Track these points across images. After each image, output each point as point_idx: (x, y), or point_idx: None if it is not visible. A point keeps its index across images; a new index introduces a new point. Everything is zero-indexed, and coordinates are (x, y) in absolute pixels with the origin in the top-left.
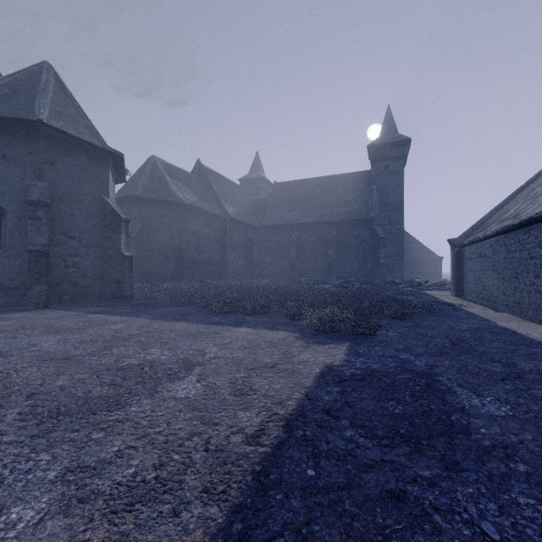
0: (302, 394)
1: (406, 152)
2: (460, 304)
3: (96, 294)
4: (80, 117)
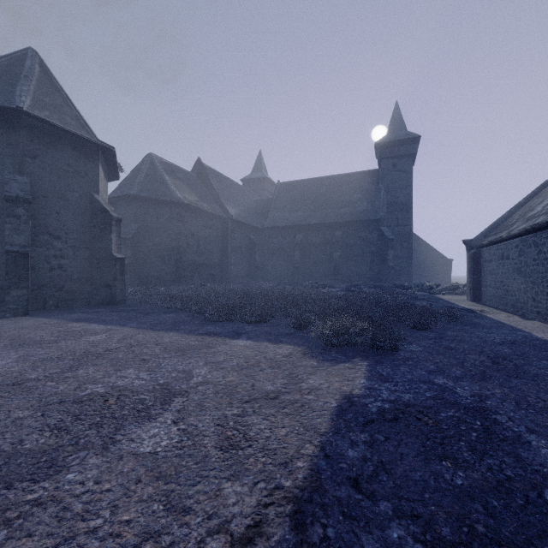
0: (316, 446)
1: (415, 150)
2: (481, 310)
3: (85, 299)
4: (67, 107)
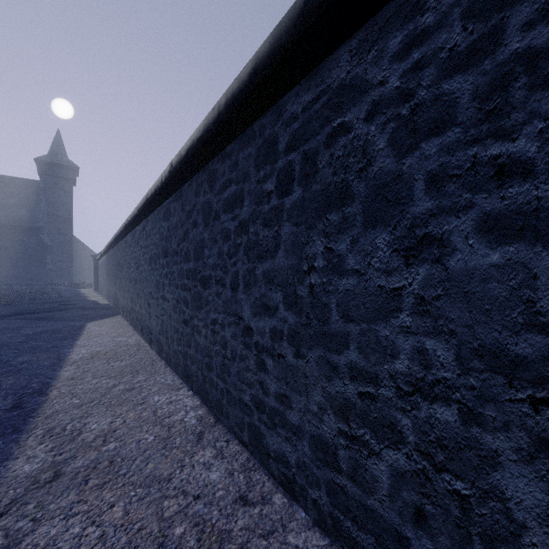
0: None
1: (74, 177)
2: (87, 293)
3: None
4: None
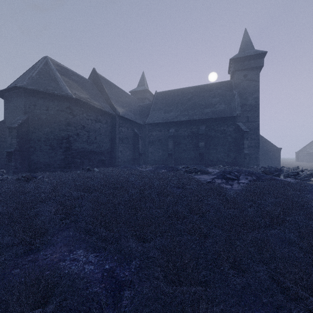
0: None
1: (262, 63)
2: None
3: None
4: None
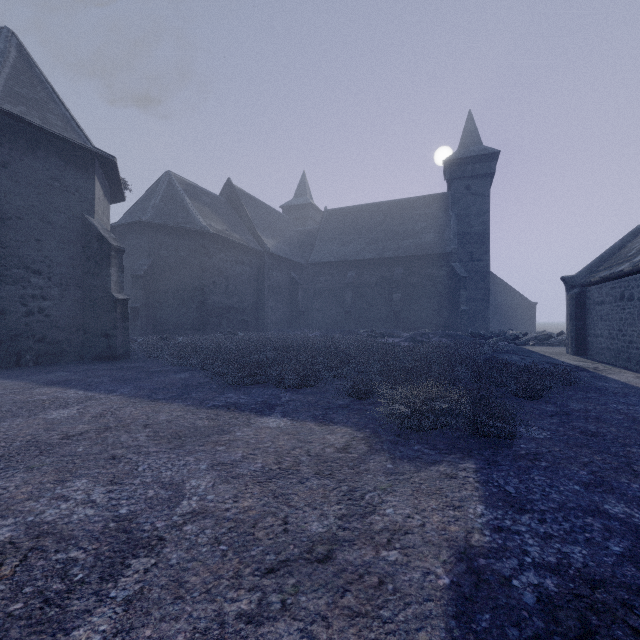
0: None
1: (492, 169)
2: (594, 368)
3: (76, 352)
4: (52, 104)
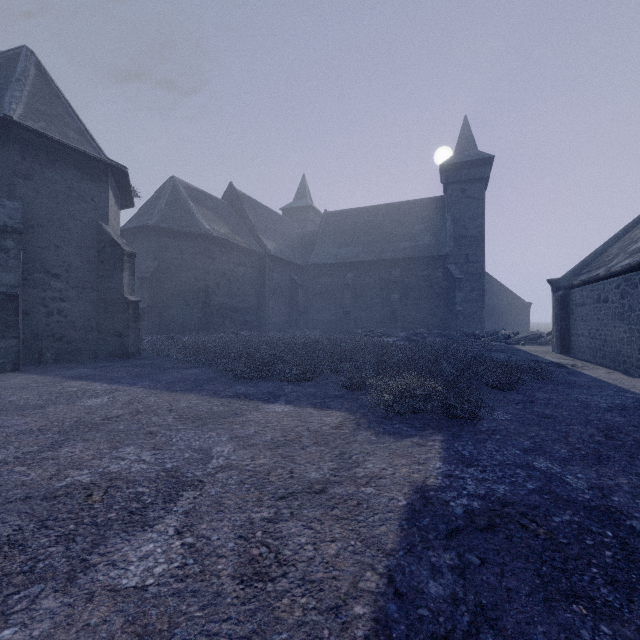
0: (381, 575)
1: (487, 173)
2: (572, 365)
3: (91, 350)
4: (69, 118)
